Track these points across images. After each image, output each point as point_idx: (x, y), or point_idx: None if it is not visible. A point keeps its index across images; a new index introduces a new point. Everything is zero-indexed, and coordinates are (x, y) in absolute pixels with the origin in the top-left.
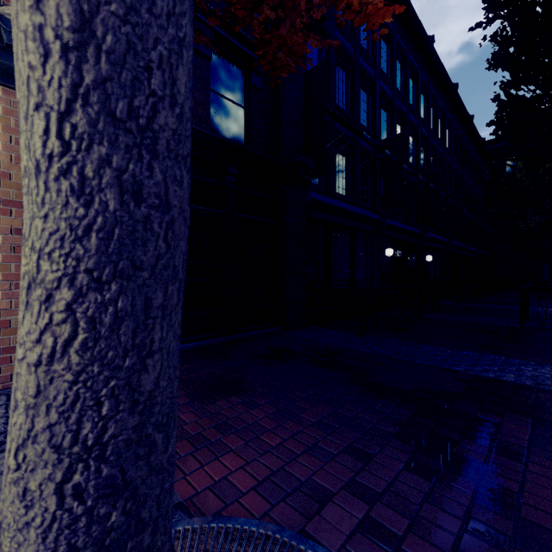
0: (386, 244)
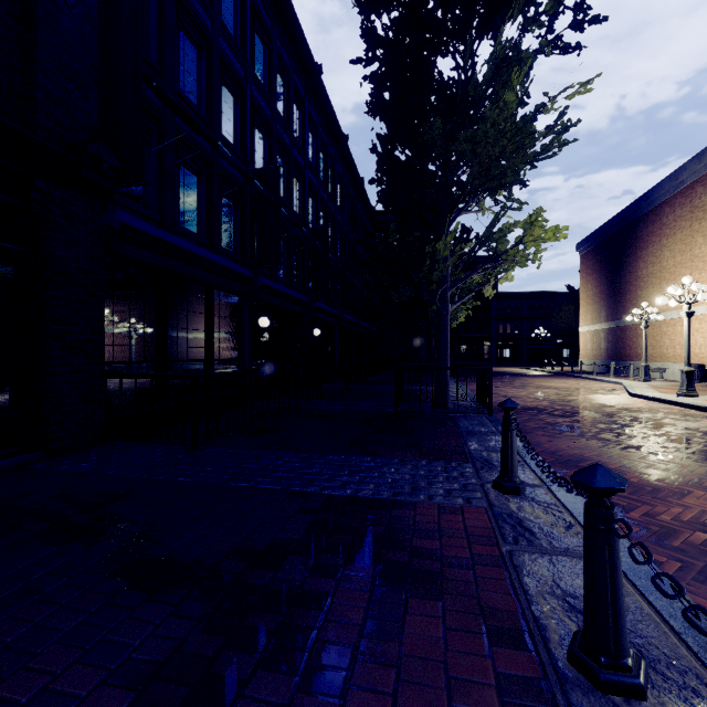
0: (263, 311)
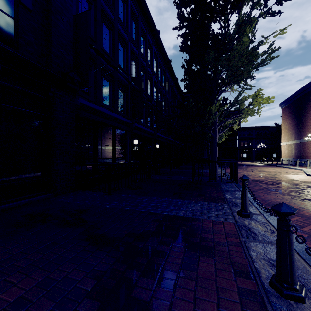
0: (135, 137)
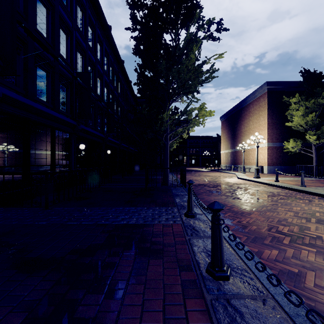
0: (82, 141)
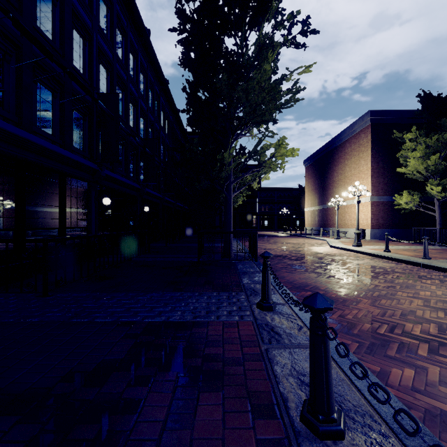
0: (106, 194)
